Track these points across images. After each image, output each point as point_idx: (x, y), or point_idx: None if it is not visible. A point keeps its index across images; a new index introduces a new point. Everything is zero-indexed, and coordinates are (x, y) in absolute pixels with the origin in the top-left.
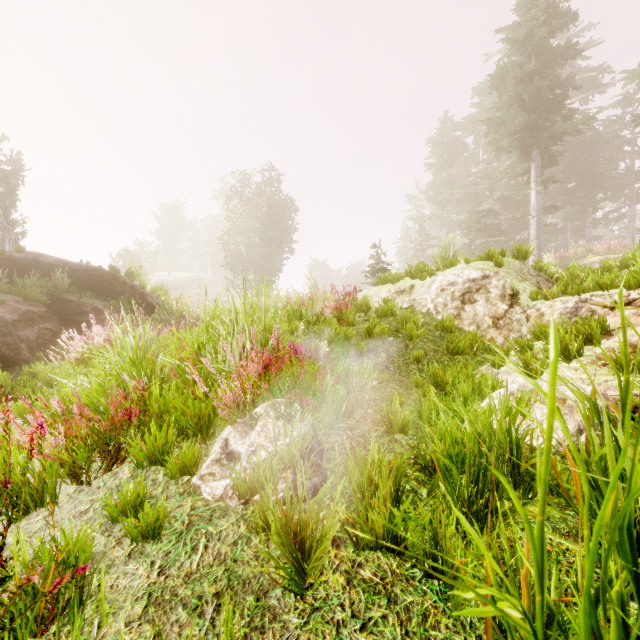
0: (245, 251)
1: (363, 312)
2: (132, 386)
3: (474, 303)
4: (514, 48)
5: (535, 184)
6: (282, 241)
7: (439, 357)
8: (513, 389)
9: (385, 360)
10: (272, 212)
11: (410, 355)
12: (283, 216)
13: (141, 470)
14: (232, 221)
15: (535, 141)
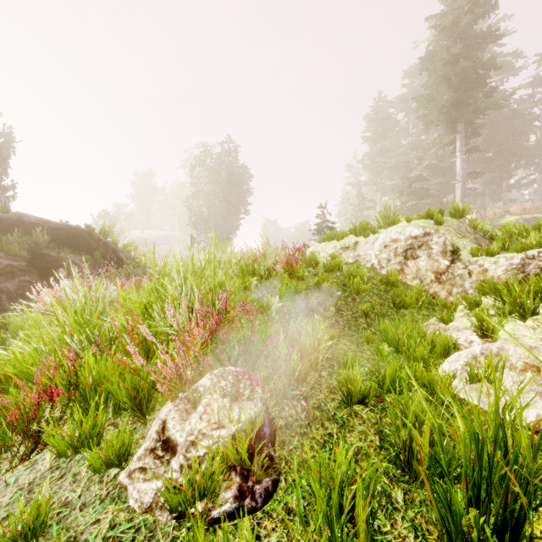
0: (207, 212)
1: (312, 267)
2: (75, 348)
3: (416, 259)
4: (441, 34)
5: (460, 153)
6: (239, 203)
7: (385, 311)
8: (475, 352)
9: (334, 314)
10: (230, 178)
11: (358, 309)
12: (240, 182)
13: (64, 459)
14: (196, 186)
15: (460, 115)
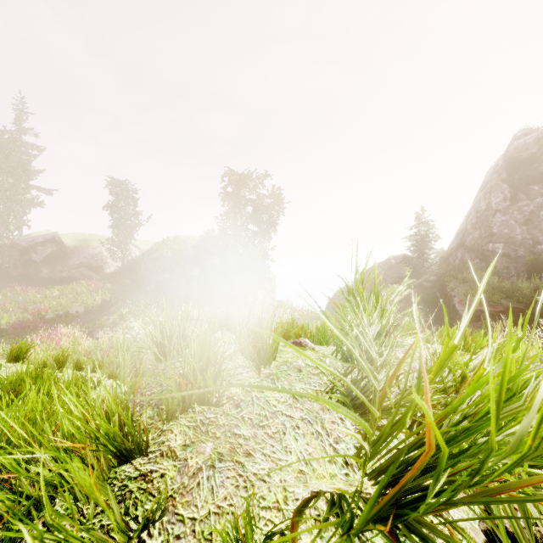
0: None
1: None
2: None
3: None
4: None
5: None
6: None
7: None
8: None
9: None
10: None
11: None
12: None
13: None
14: None
15: None
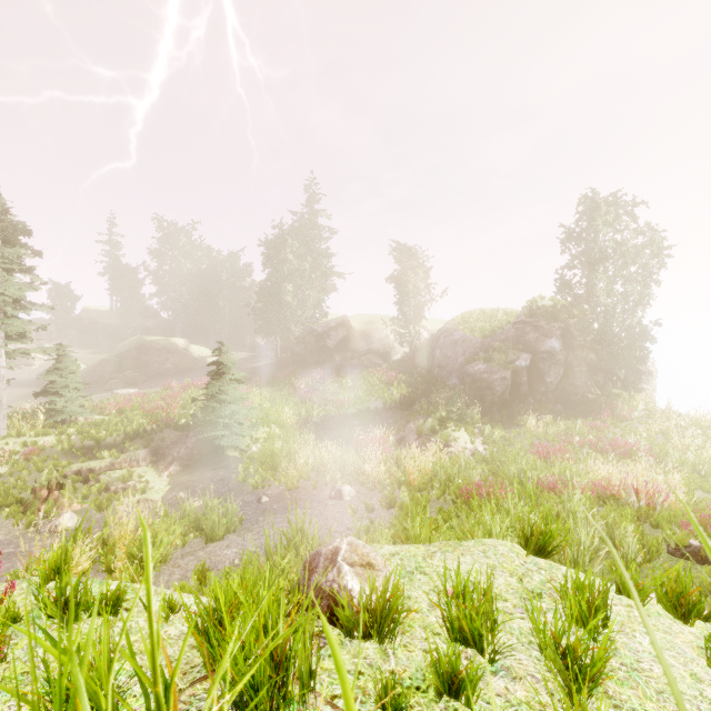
0: None
1: None
2: None
3: None
4: None
5: None
6: None
7: None
8: None
9: None
10: None
11: None
12: None
13: None
14: None
15: None
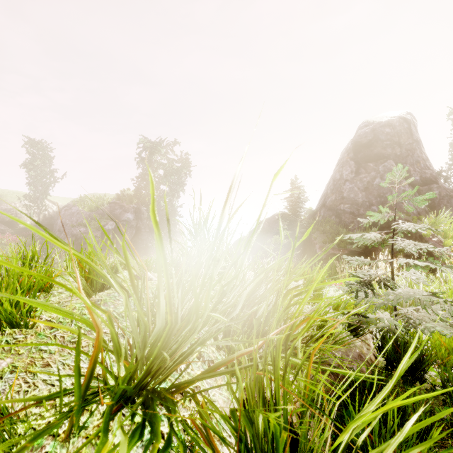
0: None
1: None
2: None
3: None
4: None
5: None
6: None
7: None
8: None
9: None
10: None
11: None
12: None
13: None
14: None
15: None
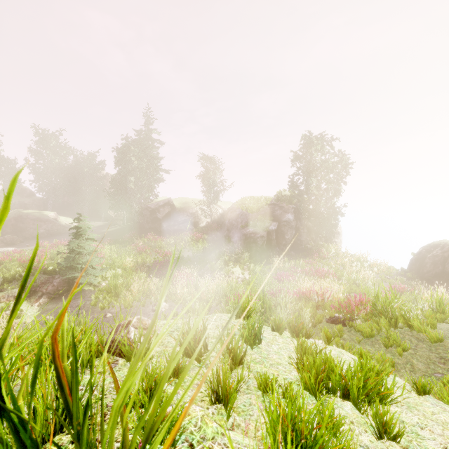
0: None
1: None
2: None
3: None
4: None
5: None
6: None
7: None
8: None
9: None
10: None
11: None
12: None
13: None
14: None
15: None
